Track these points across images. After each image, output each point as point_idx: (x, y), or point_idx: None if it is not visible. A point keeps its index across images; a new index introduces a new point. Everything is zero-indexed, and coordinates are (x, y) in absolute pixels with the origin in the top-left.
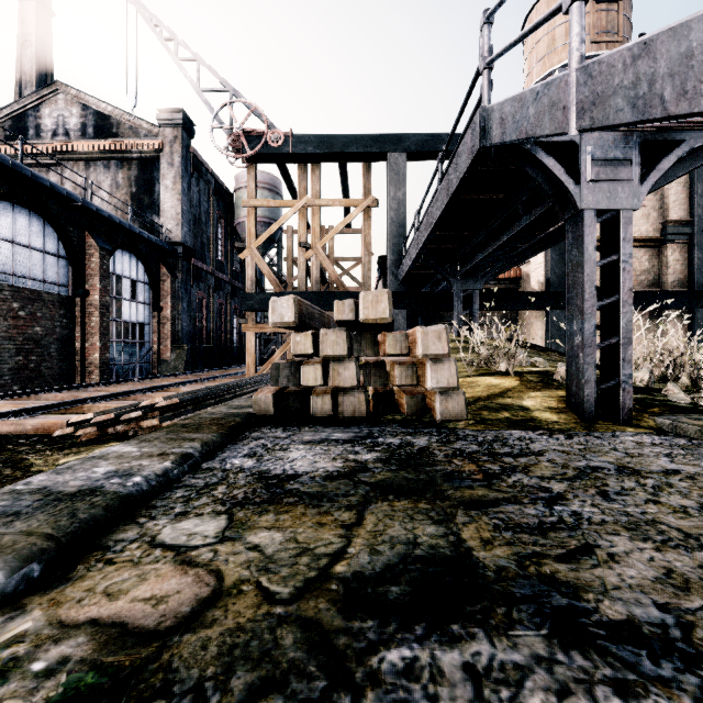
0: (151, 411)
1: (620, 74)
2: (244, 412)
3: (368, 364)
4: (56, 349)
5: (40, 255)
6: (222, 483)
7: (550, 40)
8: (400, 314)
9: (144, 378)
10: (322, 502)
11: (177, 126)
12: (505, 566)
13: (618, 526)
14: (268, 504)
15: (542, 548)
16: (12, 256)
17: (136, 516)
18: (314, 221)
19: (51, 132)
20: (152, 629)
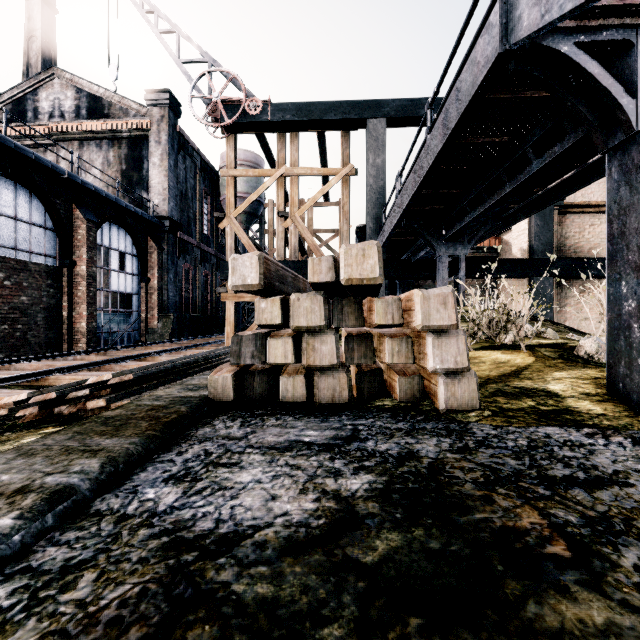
0: (101, 388)
1: None
2: (197, 396)
3: (350, 336)
4: (43, 318)
5: (26, 226)
6: (94, 564)
7: None
8: None
9: (127, 346)
10: None
11: (164, 106)
12: None
13: None
14: None
15: None
16: None
17: None
18: (293, 190)
19: (47, 114)
20: None
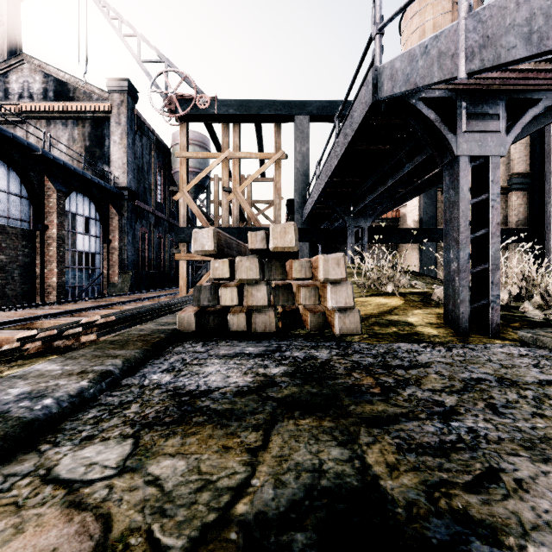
0: (90, 327)
1: (512, 13)
2: (169, 328)
3: (277, 286)
4: (19, 274)
5: (4, 195)
6: (136, 401)
7: (421, 32)
8: (304, 246)
9: (94, 298)
10: (230, 421)
11: (123, 92)
12: (415, 499)
13: (516, 445)
14: (177, 425)
15: (448, 474)
16: None
17: (40, 443)
18: (235, 170)
19: (17, 95)
20: None
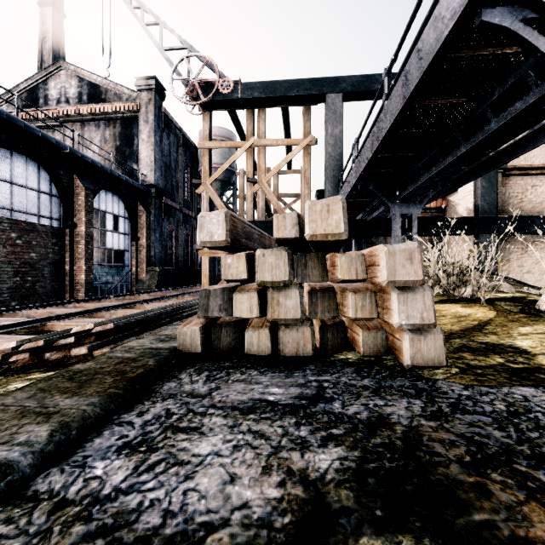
0: (85, 336)
1: None
2: (167, 348)
3: (314, 291)
4: (49, 271)
5: (35, 194)
6: None
7: None
8: None
9: (119, 295)
10: None
11: (151, 91)
12: None
13: None
14: None
15: None
16: (11, 194)
17: None
18: (260, 159)
19: (55, 100)
20: None
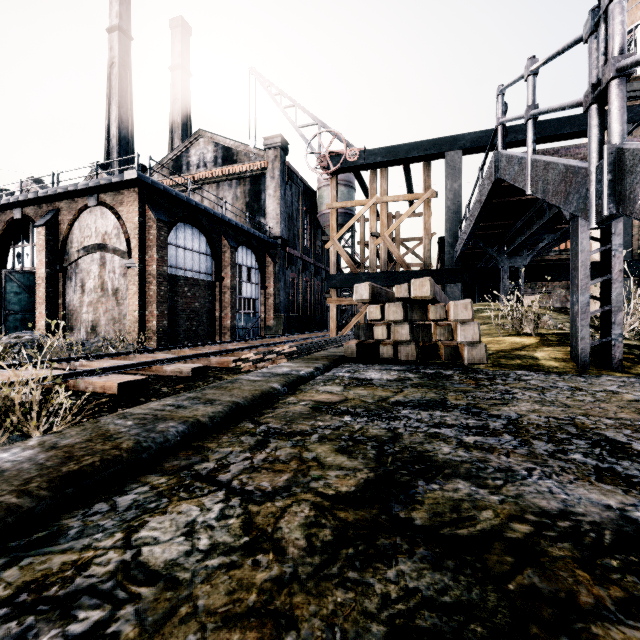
0: (280, 354)
1: (541, 172)
2: (338, 354)
3: (418, 326)
4: (206, 318)
5: (197, 255)
6: (337, 379)
7: None
8: (456, 287)
9: (259, 338)
10: (385, 386)
11: (277, 148)
12: (460, 403)
13: (532, 401)
14: (360, 385)
15: (482, 402)
16: (184, 257)
17: (306, 384)
18: (382, 214)
19: (195, 166)
20: (329, 402)
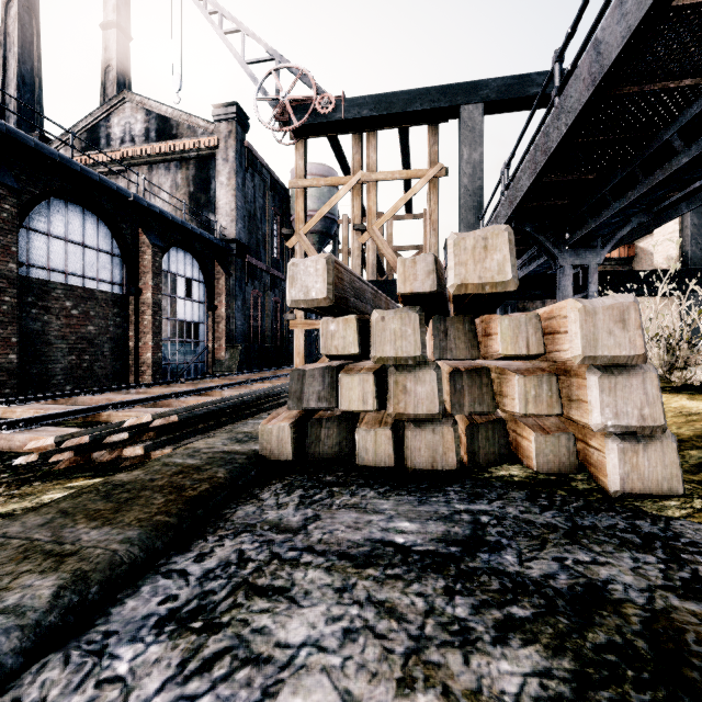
0: (142, 432)
1: None
2: (244, 452)
3: (458, 372)
4: (110, 349)
5: (93, 253)
6: None
7: None
8: None
9: (192, 379)
10: None
11: (231, 121)
12: None
13: None
14: None
15: None
16: (65, 254)
17: None
18: (370, 199)
19: (119, 140)
20: None
